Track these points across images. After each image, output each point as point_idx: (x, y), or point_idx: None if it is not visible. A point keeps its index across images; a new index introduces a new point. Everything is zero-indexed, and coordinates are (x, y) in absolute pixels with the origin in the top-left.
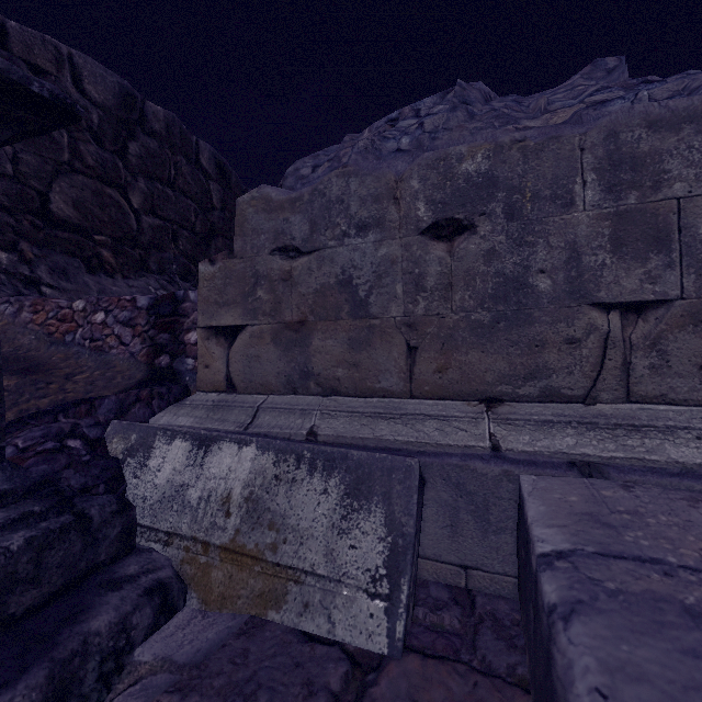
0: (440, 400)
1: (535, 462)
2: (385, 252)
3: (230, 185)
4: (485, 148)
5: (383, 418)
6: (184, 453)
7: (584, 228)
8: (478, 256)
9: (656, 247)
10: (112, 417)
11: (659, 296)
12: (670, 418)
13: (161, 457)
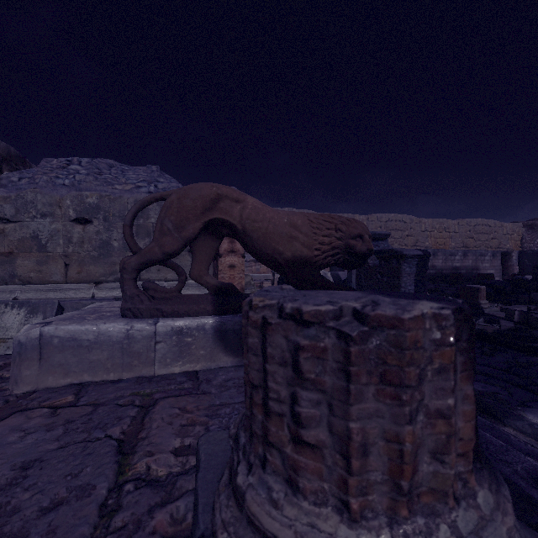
0: (79, 284)
1: (104, 299)
2: (55, 227)
3: None
4: (96, 195)
5: (52, 291)
6: None
7: None
8: (94, 232)
9: (148, 236)
10: None
11: None
12: None
13: None
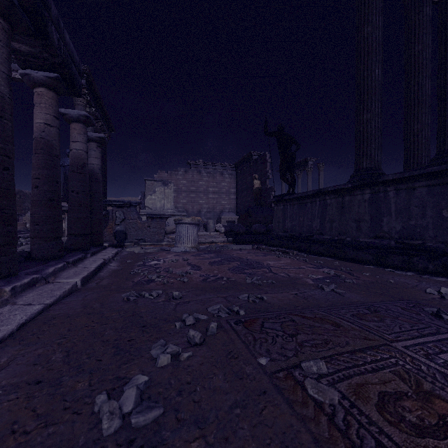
0: None
1: None
2: None
3: None
4: None
5: None
6: None
7: None
8: None
9: None
10: None
11: None
12: None
13: None
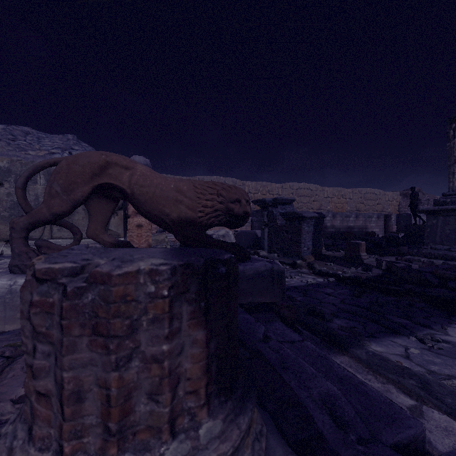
0: None
1: None
2: None
3: None
4: (7, 159)
5: None
6: None
7: (40, 190)
8: (4, 194)
9: None
10: None
11: None
12: (60, 242)
13: None
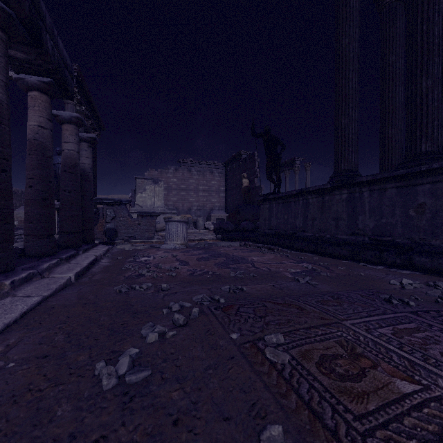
0: None
1: None
2: (23, 215)
3: None
4: None
5: None
6: None
7: None
8: None
9: None
10: None
11: None
12: None
13: None
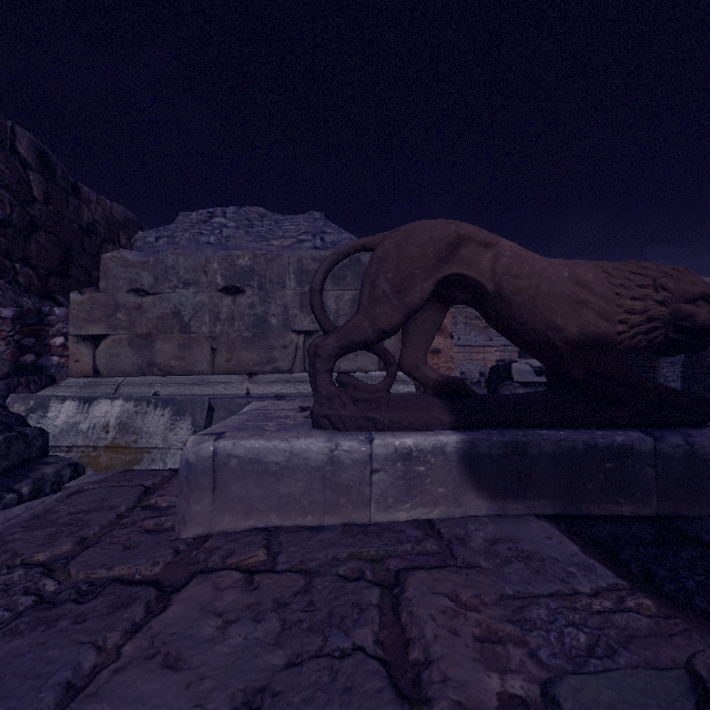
0: (228, 375)
1: (262, 397)
2: (200, 299)
3: (55, 177)
4: (250, 255)
5: (197, 385)
6: (74, 407)
7: (290, 298)
8: (246, 305)
9: None
10: (6, 394)
11: (316, 329)
12: None
13: (57, 411)
